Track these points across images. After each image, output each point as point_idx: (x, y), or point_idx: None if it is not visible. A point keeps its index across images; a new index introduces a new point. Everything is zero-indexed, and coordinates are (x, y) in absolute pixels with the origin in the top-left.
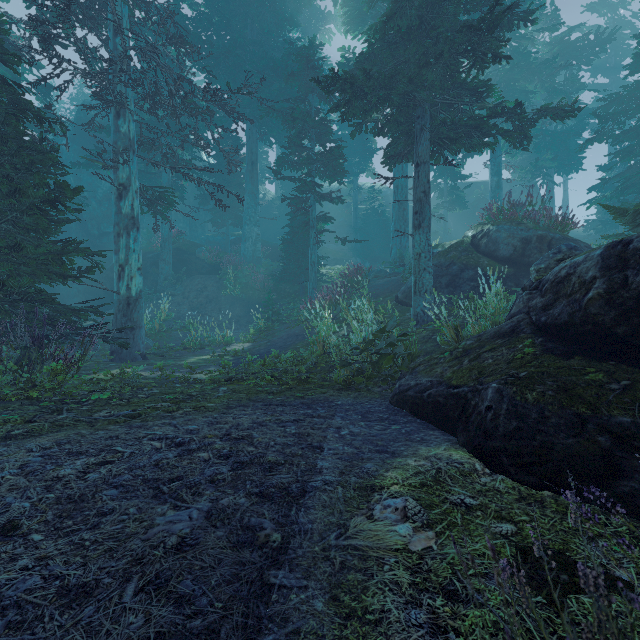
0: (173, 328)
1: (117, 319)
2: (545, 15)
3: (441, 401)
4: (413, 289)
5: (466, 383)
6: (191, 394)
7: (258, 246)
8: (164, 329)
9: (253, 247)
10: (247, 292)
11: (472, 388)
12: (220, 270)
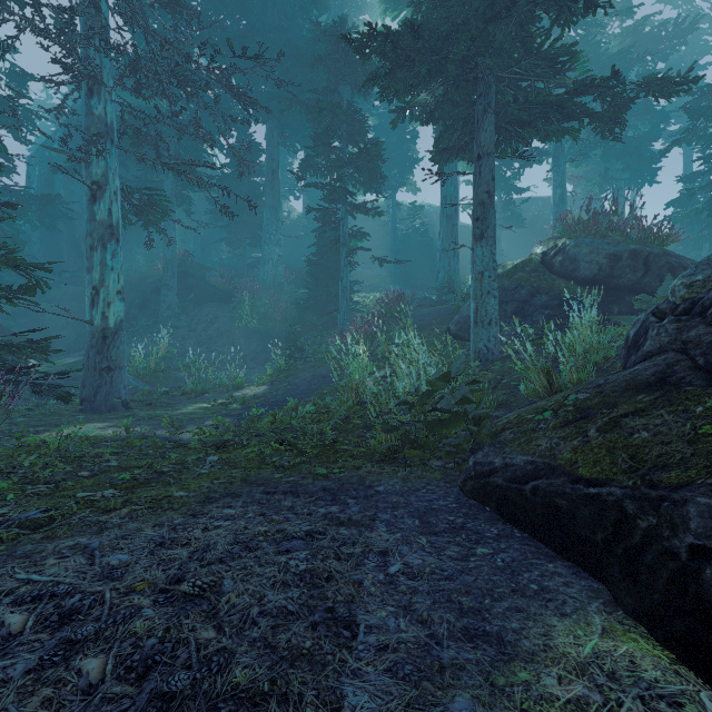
0: (173, 367)
1: (89, 357)
2: (615, 2)
3: (562, 506)
4: (473, 318)
5: (611, 477)
6: (161, 471)
7: (280, 270)
8: (161, 368)
9: (274, 271)
10: (266, 324)
11: (632, 491)
12: (234, 298)
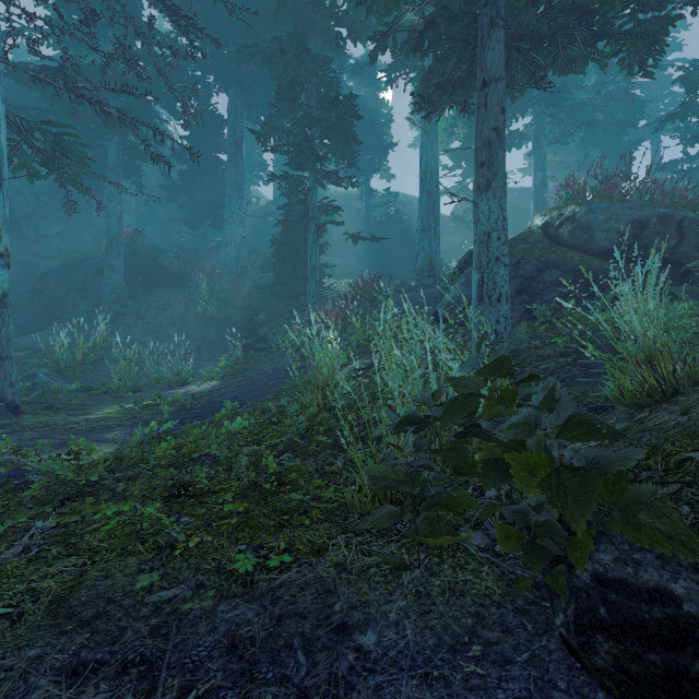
0: (108, 359)
1: None
2: None
3: None
4: (477, 293)
5: None
6: None
7: (243, 252)
8: (91, 361)
9: (237, 253)
10: (226, 311)
11: None
12: (191, 282)
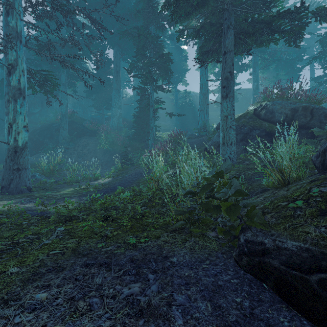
0: (63, 168)
1: (6, 163)
2: None
3: None
4: (222, 141)
5: None
6: (17, 242)
7: (120, 120)
8: (56, 169)
9: (117, 121)
10: (113, 147)
11: None
12: (97, 134)
